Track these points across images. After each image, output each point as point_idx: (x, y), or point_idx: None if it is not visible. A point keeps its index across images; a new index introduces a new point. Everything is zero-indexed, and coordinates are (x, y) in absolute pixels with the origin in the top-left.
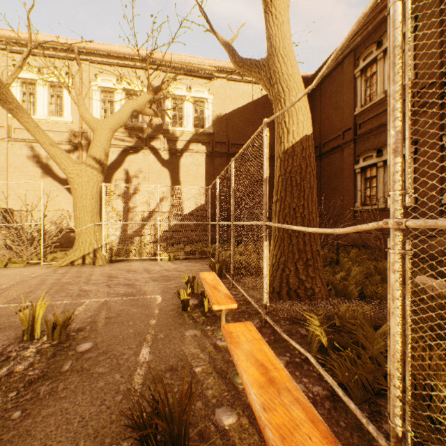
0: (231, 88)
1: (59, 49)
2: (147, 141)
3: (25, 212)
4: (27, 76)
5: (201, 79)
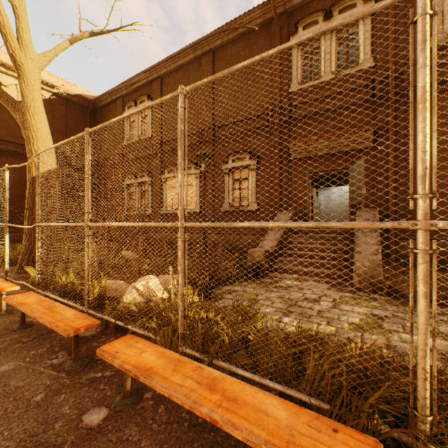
0: None
1: None
2: None
3: None
4: None
5: None
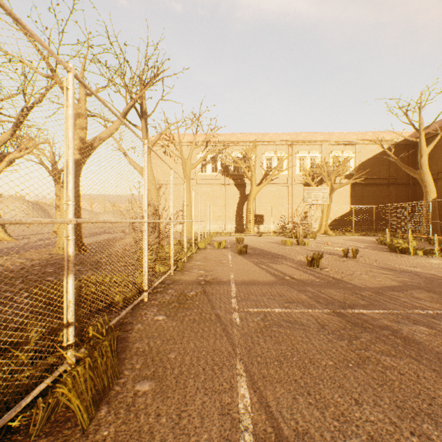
0: (364, 149)
1: (284, 142)
2: (321, 180)
3: (267, 216)
4: (269, 155)
5: (347, 146)
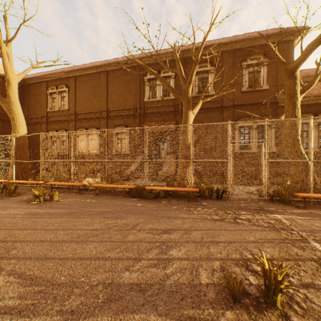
0: None
1: None
2: None
3: None
4: None
5: None
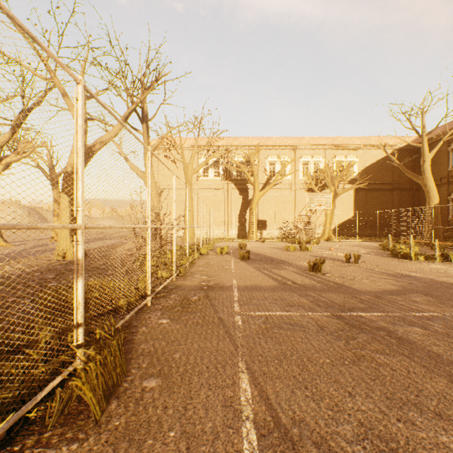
0: (367, 153)
1: (287, 146)
2: (325, 185)
3: (270, 222)
4: (272, 160)
5: (351, 150)
